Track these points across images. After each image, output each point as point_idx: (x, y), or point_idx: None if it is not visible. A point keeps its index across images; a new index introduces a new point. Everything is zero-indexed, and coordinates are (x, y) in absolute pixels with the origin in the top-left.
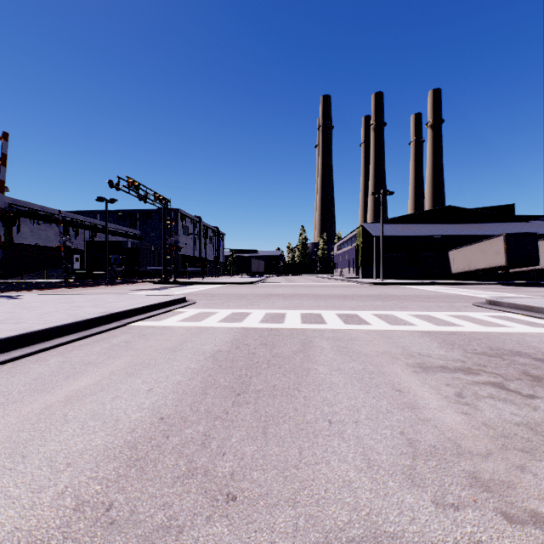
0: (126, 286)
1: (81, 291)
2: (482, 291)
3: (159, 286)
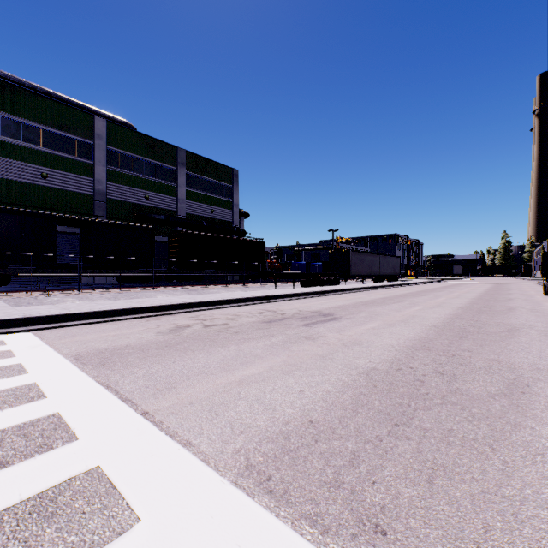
0: None
1: None
2: None
3: None
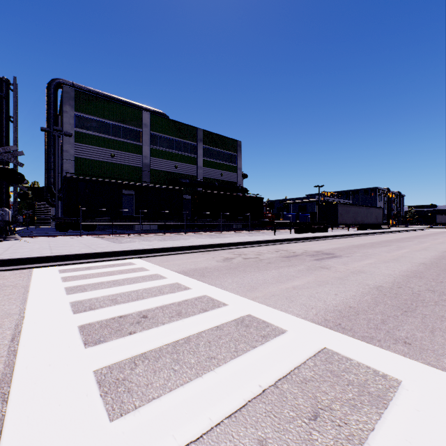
0: None
1: None
2: None
3: None
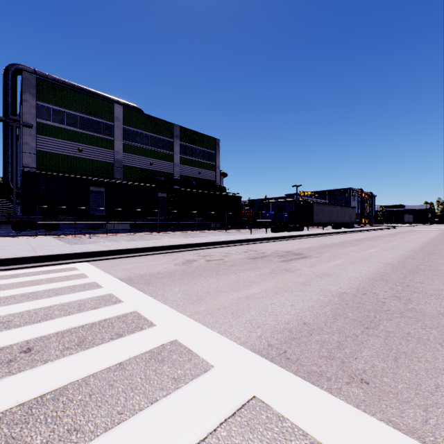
0: None
1: None
2: None
3: None
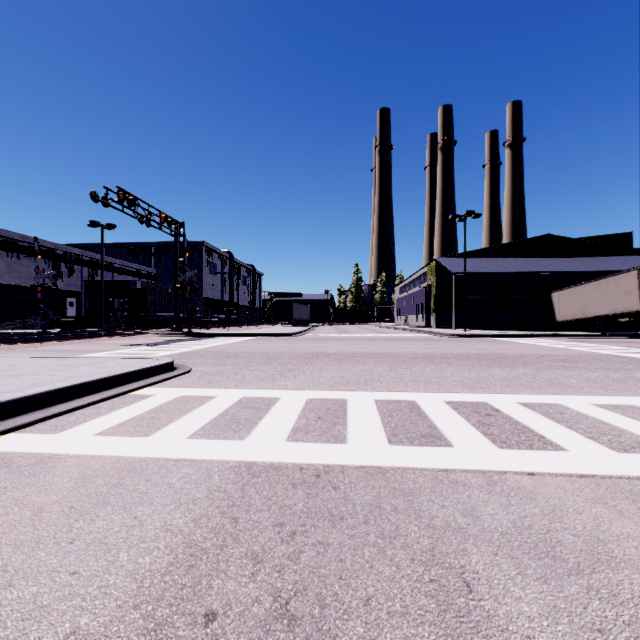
0: (117, 340)
1: (41, 347)
2: (623, 347)
3: (165, 338)
